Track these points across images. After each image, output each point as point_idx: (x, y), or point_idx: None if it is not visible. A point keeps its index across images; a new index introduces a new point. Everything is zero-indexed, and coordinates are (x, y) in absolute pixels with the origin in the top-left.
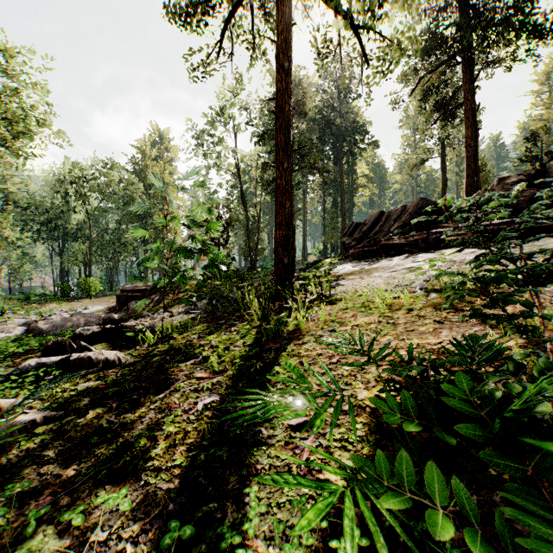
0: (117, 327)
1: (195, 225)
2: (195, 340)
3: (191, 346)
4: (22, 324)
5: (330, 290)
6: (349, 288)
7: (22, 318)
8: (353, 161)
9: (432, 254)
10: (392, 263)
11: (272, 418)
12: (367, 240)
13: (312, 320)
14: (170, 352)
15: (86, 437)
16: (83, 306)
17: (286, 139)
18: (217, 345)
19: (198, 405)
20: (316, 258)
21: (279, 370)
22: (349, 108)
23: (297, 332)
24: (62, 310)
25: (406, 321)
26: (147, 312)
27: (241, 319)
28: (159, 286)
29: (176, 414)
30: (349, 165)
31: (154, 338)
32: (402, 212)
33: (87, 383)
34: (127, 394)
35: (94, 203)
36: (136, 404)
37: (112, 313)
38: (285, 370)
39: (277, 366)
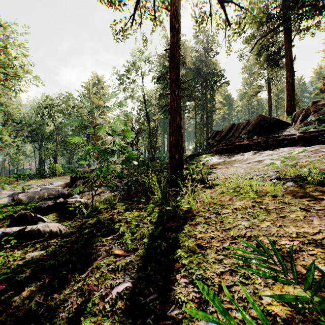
0: (64, 202)
1: (115, 134)
2: (115, 215)
3: (112, 220)
4: (11, 194)
5: (208, 177)
6: (220, 175)
7: (11, 191)
8: (213, 93)
9: (272, 151)
10: (245, 157)
11: (181, 318)
12: (224, 141)
13: (199, 201)
14: (97, 225)
15: (14, 323)
16: (50, 182)
17: (177, 75)
18: (130, 221)
19: (113, 292)
20: (191, 152)
21: (181, 253)
22: (210, 61)
23: (189, 212)
24: (38, 185)
25: (276, 207)
26: (86, 189)
27: (147, 197)
28: (90, 176)
29: (94, 301)
30: (210, 96)
31: (87, 211)
32: (247, 124)
33: (33, 253)
34: (59, 268)
35: (59, 120)
36: (63, 282)
37: (67, 187)
38: (186, 253)
39: (179, 250)
